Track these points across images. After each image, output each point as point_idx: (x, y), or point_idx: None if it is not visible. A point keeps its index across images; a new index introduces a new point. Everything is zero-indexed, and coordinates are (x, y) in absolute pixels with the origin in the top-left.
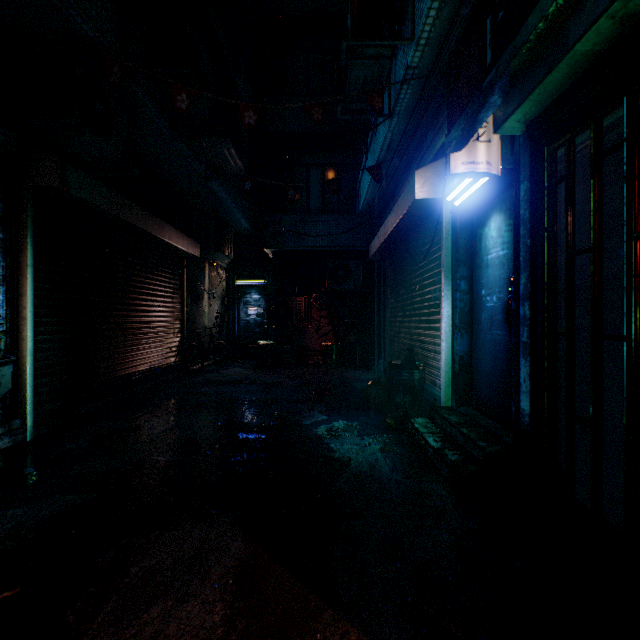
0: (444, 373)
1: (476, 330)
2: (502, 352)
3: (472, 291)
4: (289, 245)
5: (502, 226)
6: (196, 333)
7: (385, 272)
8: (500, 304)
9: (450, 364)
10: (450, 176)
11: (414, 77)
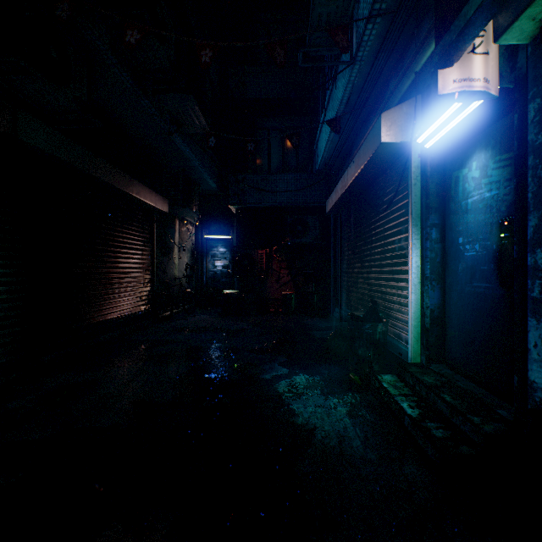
0: (412, 327)
1: (450, 282)
2: (489, 307)
3: (445, 240)
4: (251, 202)
5: (489, 164)
6: (166, 283)
7: (341, 226)
8: (486, 253)
9: (419, 318)
10: (419, 118)
11: (380, 13)
